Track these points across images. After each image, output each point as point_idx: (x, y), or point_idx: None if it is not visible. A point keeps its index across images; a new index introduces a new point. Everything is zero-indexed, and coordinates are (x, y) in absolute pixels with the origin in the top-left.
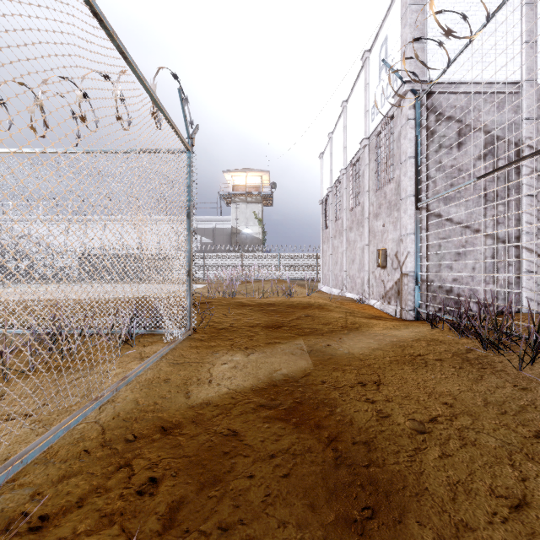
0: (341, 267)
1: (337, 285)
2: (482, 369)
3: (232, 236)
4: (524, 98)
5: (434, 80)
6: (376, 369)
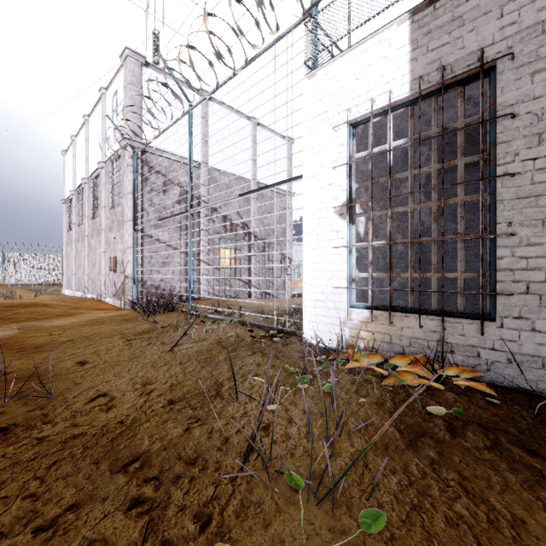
0: (84, 271)
1: (81, 288)
2: (130, 322)
3: None
4: (201, 172)
5: (142, 147)
6: (66, 328)
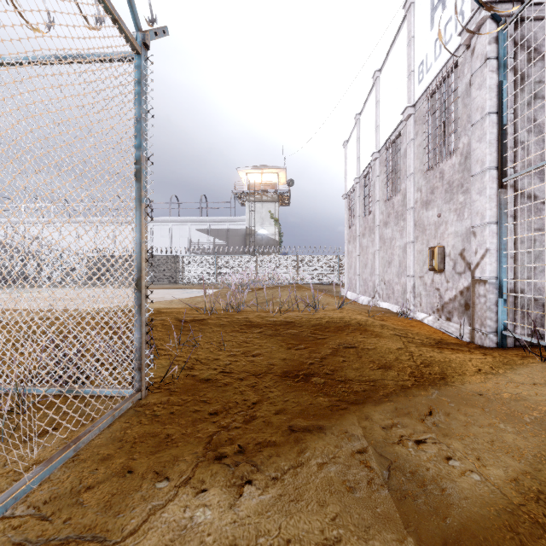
0: (372, 271)
1: (367, 292)
2: None
3: (247, 237)
4: None
5: None
6: None
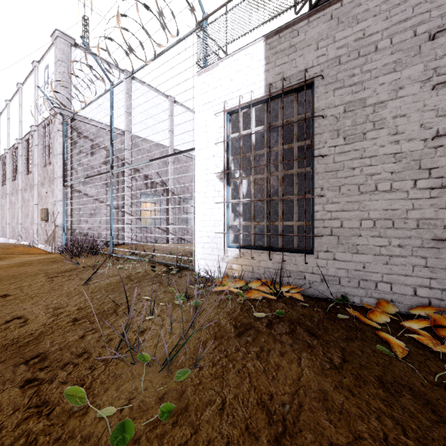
0: (18, 221)
1: (15, 236)
2: (56, 263)
3: None
4: (125, 139)
5: (71, 115)
6: None
